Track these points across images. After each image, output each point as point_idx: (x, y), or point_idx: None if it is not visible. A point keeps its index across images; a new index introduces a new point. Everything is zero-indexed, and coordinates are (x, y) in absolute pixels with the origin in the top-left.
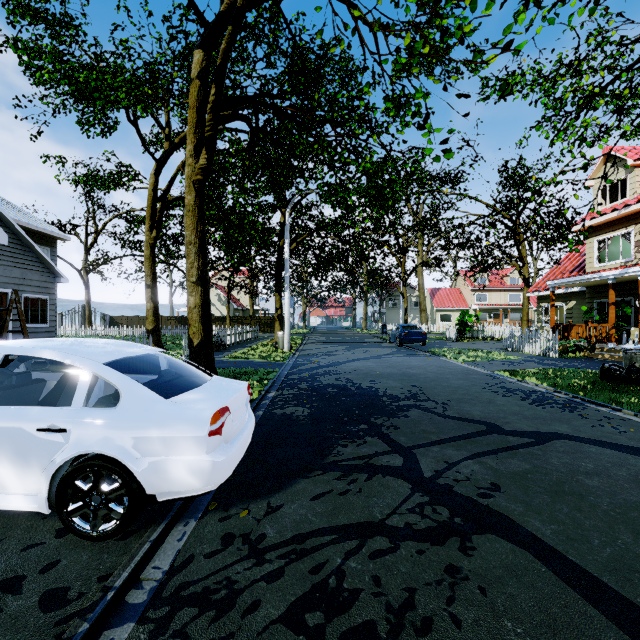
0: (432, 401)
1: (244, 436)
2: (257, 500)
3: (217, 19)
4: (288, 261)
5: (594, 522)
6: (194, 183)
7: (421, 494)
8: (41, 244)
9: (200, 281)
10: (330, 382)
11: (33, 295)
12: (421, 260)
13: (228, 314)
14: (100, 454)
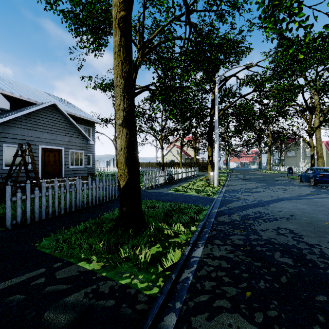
0: None
1: None
2: None
3: None
4: (217, 121)
5: None
6: (118, 22)
7: None
8: (87, 126)
9: (125, 123)
10: (271, 236)
11: (75, 150)
12: (318, 120)
13: (181, 161)
14: None
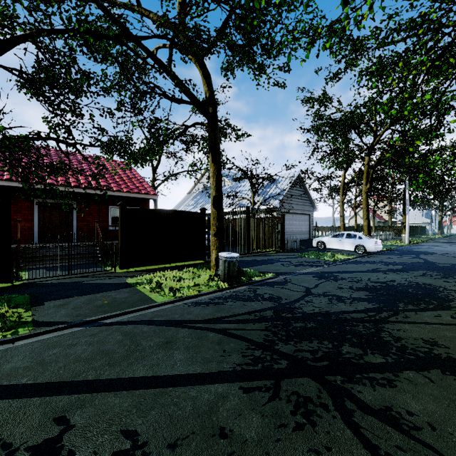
0: (450, 254)
1: (380, 246)
2: (382, 255)
3: (372, 147)
4: (407, 200)
5: (442, 260)
6: (365, 192)
7: (413, 257)
8: None
9: (367, 218)
10: (416, 250)
11: None
12: None
13: (373, 225)
14: (360, 244)
